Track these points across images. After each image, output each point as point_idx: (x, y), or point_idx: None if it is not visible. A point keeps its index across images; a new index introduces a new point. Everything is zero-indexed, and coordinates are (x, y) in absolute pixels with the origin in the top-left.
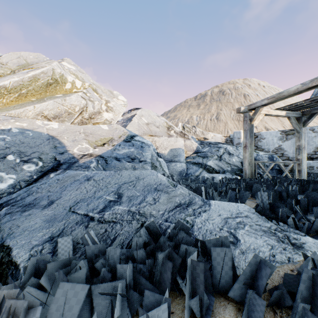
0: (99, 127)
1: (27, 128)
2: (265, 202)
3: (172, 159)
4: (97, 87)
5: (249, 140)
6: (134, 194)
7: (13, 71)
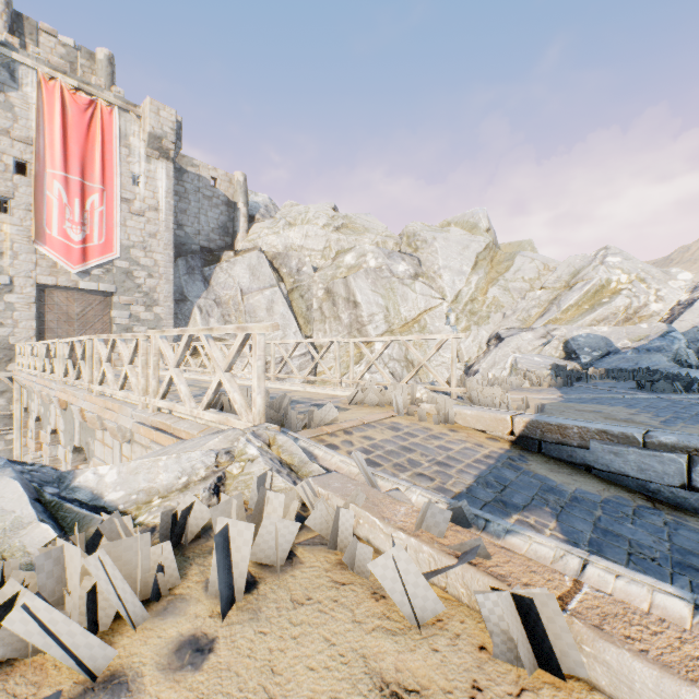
0: (638, 326)
1: (589, 333)
2: None
3: None
4: (646, 272)
5: None
6: (643, 364)
7: (566, 282)
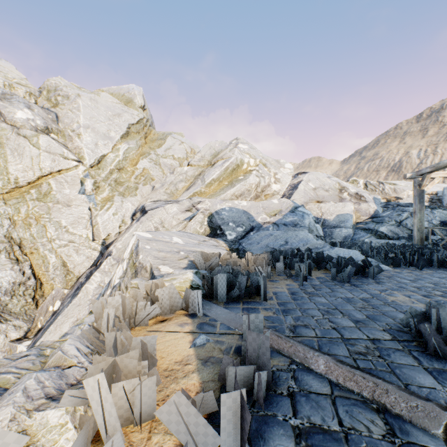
0: (271, 202)
1: (232, 207)
2: (367, 249)
3: (338, 224)
4: (265, 160)
5: (418, 206)
6: (294, 242)
7: (209, 161)
